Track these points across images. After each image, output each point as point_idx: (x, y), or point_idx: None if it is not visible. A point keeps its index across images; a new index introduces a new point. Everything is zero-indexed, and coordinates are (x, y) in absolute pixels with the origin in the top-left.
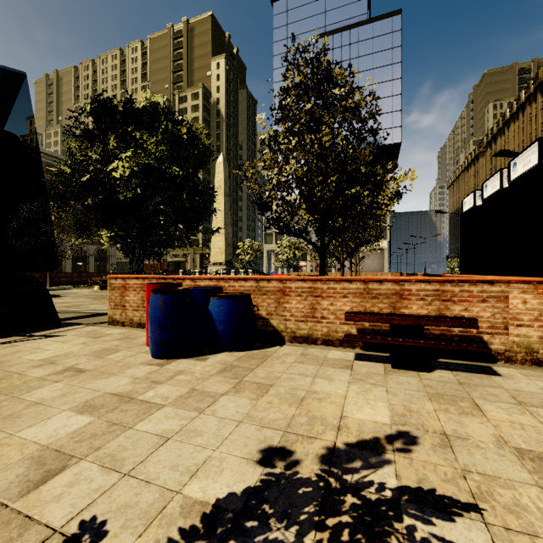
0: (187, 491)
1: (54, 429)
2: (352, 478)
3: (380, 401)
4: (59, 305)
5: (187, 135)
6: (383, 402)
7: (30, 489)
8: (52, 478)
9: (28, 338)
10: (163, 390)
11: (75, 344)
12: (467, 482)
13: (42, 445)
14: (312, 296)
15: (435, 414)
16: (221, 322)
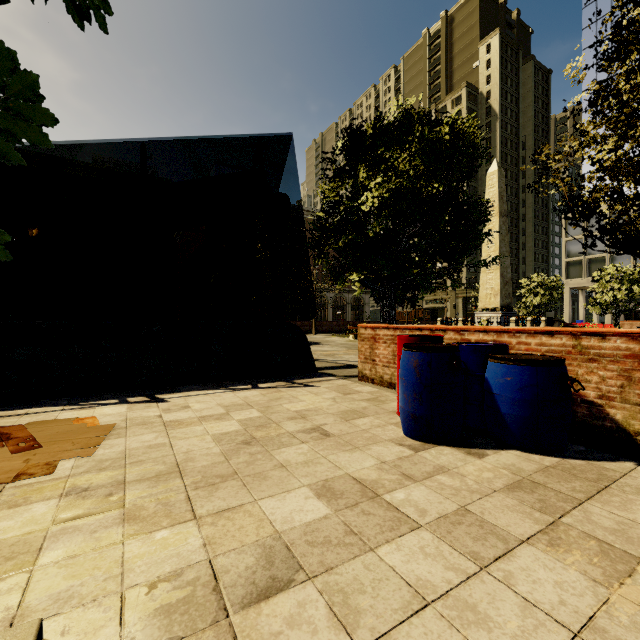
0: None
1: (290, 510)
2: None
3: None
4: (319, 353)
5: (448, 135)
6: None
7: (252, 598)
8: (274, 595)
9: (290, 384)
10: (417, 495)
11: (325, 398)
12: None
13: (276, 531)
14: None
15: None
16: (506, 401)
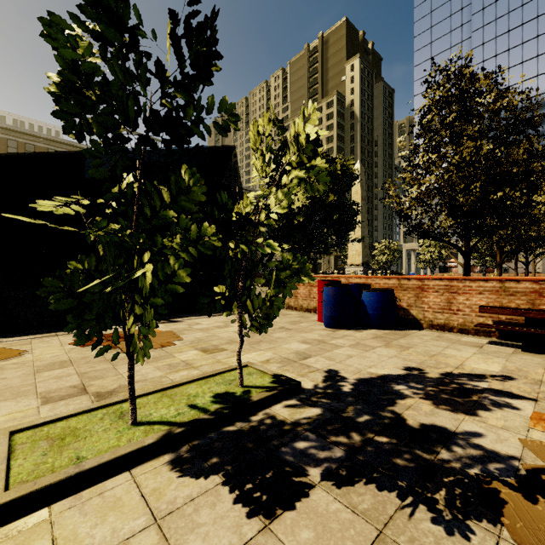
0: (368, 370)
1: (296, 347)
2: (458, 381)
3: (496, 363)
4: None
5: (340, 170)
6: (498, 364)
7: (301, 359)
8: (308, 359)
9: None
10: (340, 341)
11: None
12: (538, 394)
13: (295, 350)
14: (448, 292)
15: (542, 374)
16: (371, 308)
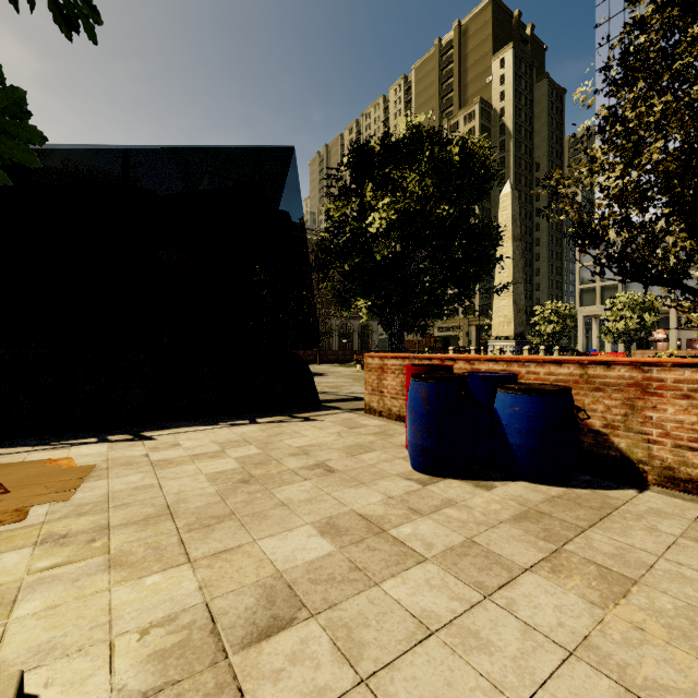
0: None
1: (292, 549)
2: None
3: None
4: (323, 385)
5: (459, 156)
6: None
7: (252, 638)
8: (276, 634)
9: (292, 419)
10: (424, 529)
11: (330, 432)
12: None
13: (277, 570)
14: None
15: None
16: (515, 432)
